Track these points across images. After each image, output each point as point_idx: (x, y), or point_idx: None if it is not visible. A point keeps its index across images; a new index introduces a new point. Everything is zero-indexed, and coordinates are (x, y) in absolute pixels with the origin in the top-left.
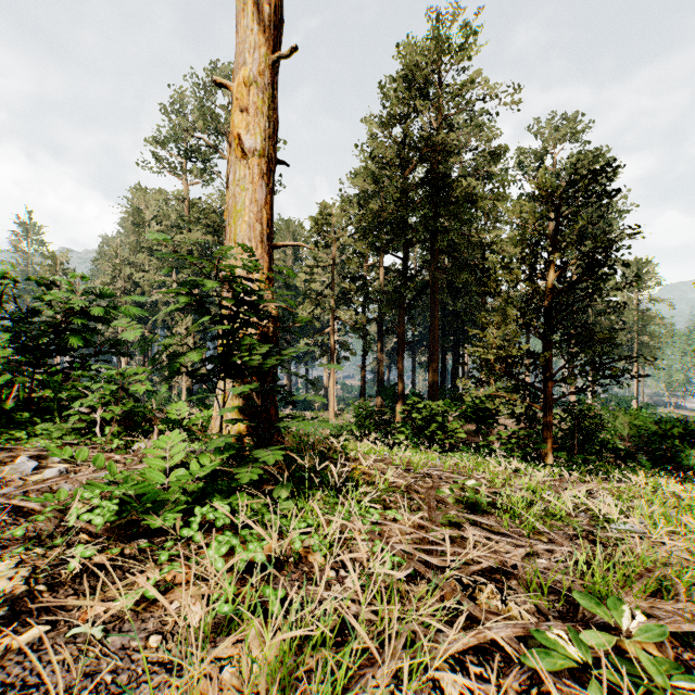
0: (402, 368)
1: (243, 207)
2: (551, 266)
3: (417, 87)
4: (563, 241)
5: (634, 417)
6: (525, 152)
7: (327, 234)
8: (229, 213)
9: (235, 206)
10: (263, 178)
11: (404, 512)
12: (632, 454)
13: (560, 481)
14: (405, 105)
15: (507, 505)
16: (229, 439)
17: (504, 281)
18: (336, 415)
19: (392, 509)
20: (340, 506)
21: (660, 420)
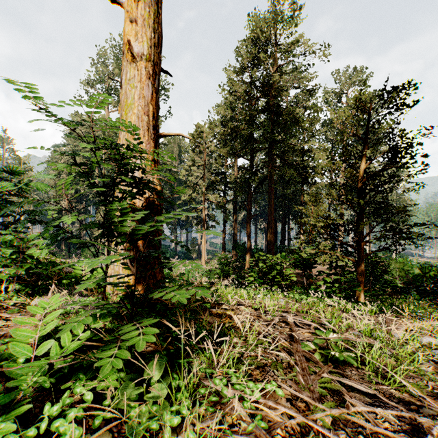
0: (250, 232)
1: (133, 102)
2: (363, 159)
3: (260, 46)
4: (370, 141)
5: (402, 264)
6: (327, 93)
7: (200, 144)
8: (121, 106)
9: (126, 101)
10: (149, 78)
11: (277, 373)
12: (407, 290)
13: (386, 322)
14: (252, 59)
15: (363, 356)
16: (89, 319)
17: (328, 170)
18: (206, 263)
19: (271, 382)
20: (217, 379)
21: (422, 266)
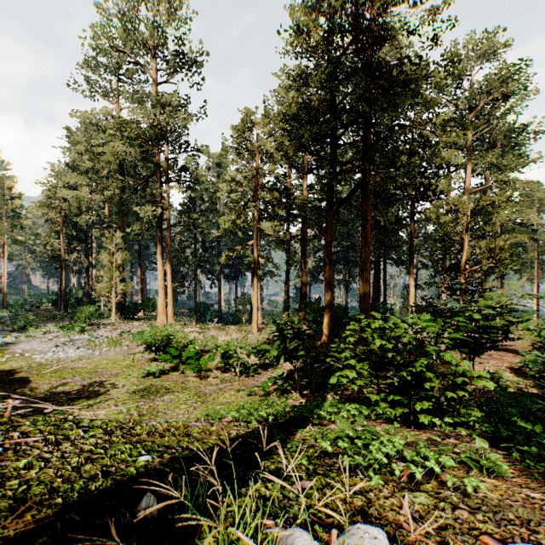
0: (329, 279)
1: None
2: None
3: None
4: None
5: None
6: None
7: (250, 143)
8: None
9: None
10: None
11: None
12: None
13: None
14: None
15: None
16: None
17: None
18: (259, 329)
19: None
20: None
21: None
